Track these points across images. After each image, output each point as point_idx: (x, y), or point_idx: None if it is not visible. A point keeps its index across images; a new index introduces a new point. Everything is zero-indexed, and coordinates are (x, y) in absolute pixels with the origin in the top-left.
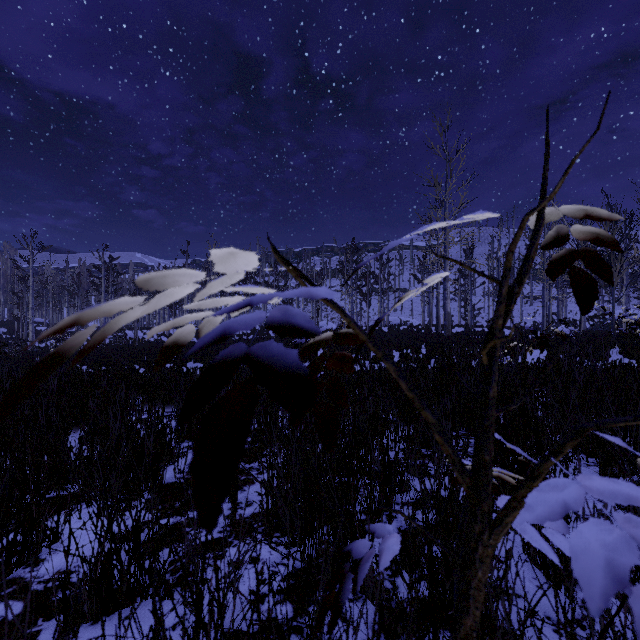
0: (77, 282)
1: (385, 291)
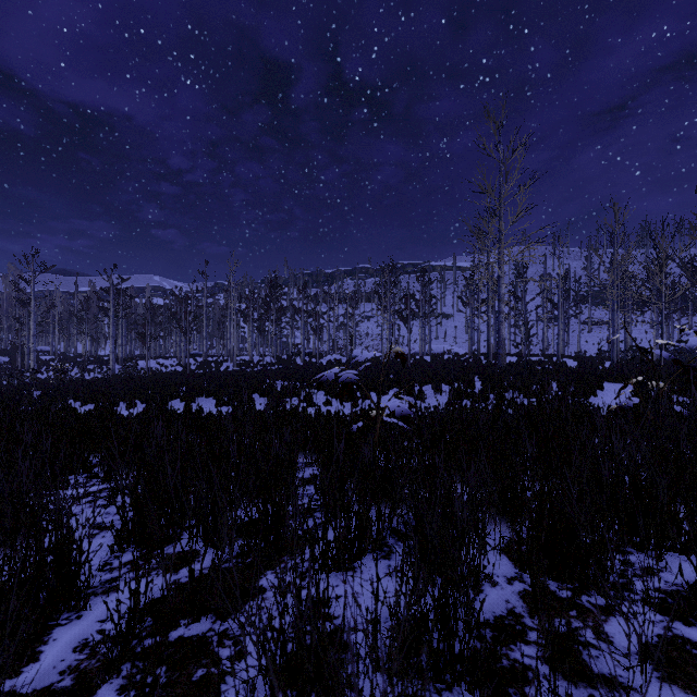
0: (85, 306)
1: (427, 316)
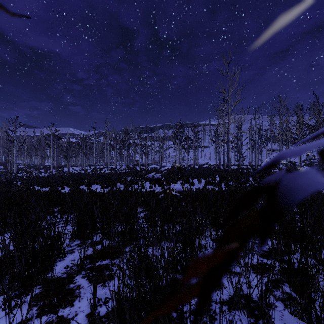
0: (39, 142)
1: (196, 147)
